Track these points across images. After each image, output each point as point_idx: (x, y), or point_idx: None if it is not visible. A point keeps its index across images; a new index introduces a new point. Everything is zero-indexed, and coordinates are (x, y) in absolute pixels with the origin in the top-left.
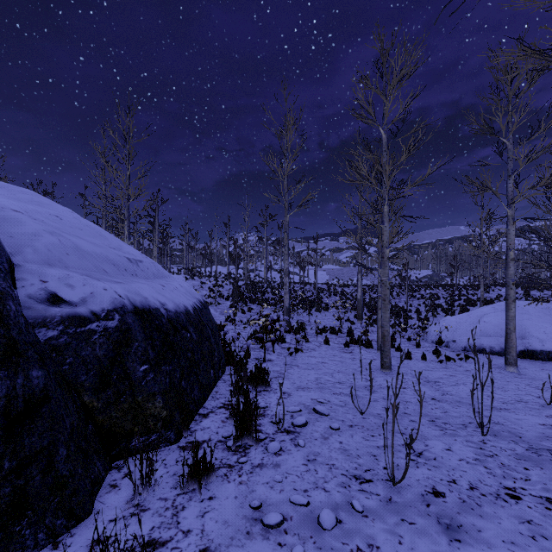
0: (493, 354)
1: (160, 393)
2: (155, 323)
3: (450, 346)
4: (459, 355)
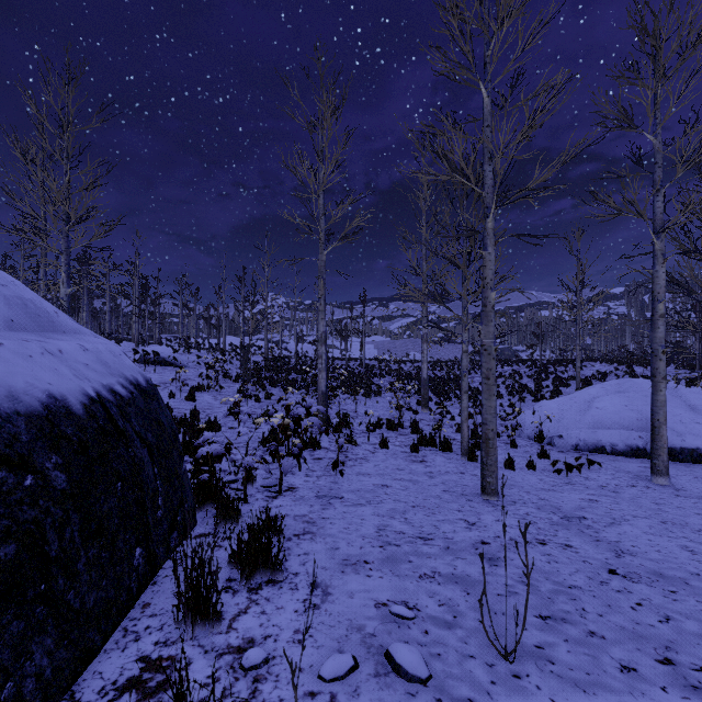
0: (617, 455)
1: None
2: None
3: (556, 443)
4: (579, 460)
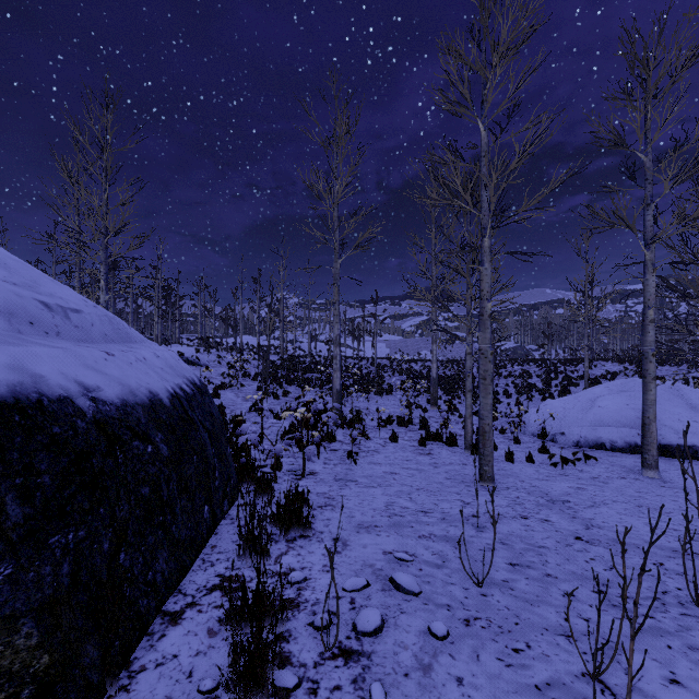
0: (616, 451)
1: (33, 612)
2: (49, 433)
3: (558, 440)
4: (576, 455)
